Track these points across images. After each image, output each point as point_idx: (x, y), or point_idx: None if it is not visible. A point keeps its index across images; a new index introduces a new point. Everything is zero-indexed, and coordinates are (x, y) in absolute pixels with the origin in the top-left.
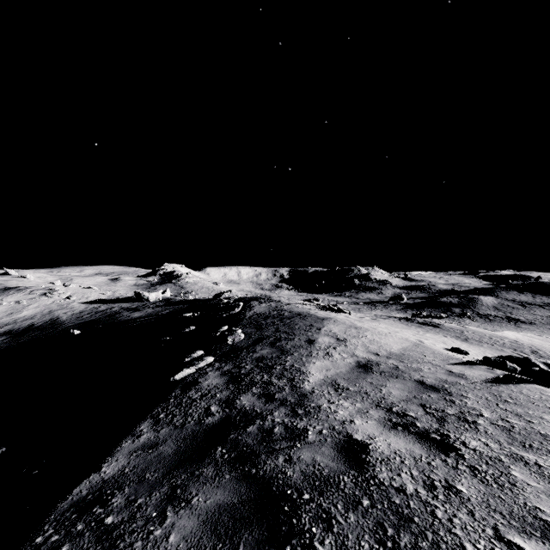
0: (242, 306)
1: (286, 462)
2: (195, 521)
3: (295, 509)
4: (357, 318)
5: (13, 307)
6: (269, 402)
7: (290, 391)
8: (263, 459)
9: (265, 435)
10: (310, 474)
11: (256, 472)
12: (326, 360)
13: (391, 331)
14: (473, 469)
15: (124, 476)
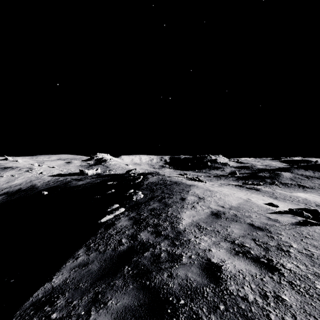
0: (142, 178)
1: (169, 277)
2: (109, 318)
3: (175, 311)
4: (210, 185)
5: (9, 178)
6: (158, 237)
7: (170, 230)
8: (154, 274)
9: (155, 258)
10: (184, 286)
11: (149, 283)
12: (193, 210)
13: (231, 193)
14: (291, 284)
15: (66, 285)
